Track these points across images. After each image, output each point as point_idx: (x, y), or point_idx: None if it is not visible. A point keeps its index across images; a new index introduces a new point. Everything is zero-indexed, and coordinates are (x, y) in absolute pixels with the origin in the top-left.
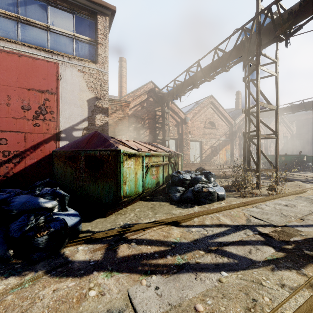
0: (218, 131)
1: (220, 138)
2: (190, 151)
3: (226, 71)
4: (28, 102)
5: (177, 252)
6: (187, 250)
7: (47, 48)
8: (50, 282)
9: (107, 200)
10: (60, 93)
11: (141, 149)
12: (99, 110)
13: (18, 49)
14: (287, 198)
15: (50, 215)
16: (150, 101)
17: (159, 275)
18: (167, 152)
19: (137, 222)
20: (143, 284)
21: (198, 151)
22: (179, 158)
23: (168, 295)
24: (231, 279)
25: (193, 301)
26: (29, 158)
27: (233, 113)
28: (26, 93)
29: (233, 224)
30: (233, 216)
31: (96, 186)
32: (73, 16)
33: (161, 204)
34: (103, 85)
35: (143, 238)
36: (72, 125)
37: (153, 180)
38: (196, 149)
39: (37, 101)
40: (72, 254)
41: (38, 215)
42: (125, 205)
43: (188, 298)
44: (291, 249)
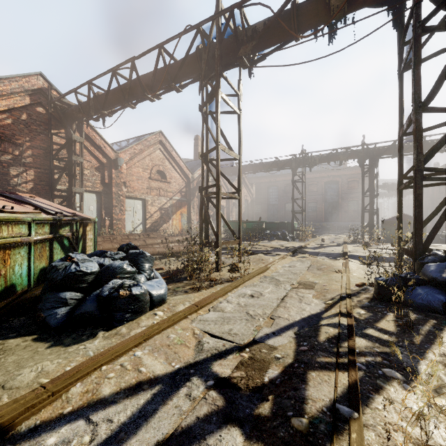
0: (170, 186)
1: (174, 196)
2: (127, 214)
3: (177, 90)
4: None
5: None
6: None
7: None
8: None
9: None
10: None
11: None
12: None
13: None
14: (252, 282)
15: None
16: (38, 113)
17: None
18: (51, 214)
19: None
20: None
21: (140, 214)
22: (87, 227)
23: None
24: None
25: None
26: None
27: (191, 163)
28: None
29: (168, 370)
30: (171, 346)
31: None
32: None
33: (5, 348)
34: None
35: None
36: None
37: None
38: (136, 212)
39: None
40: None
41: None
42: None
43: None
44: (271, 419)
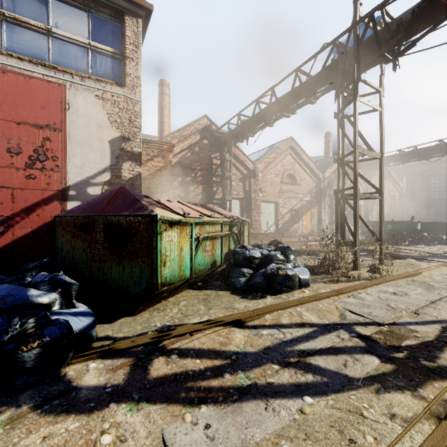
0: (300, 188)
1: (304, 197)
2: (262, 216)
3: (312, 102)
4: (17, 142)
5: (239, 367)
6: (254, 364)
7: (47, 61)
8: (40, 424)
9: (138, 290)
10: (68, 129)
11: (189, 214)
12: (127, 155)
13: (2, 61)
14: (396, 283)
15: (45, 315)
16: (204, 144)
17: (212, 405)
18: (227, 218)
19: (182, 323)
20: (187, 421)
21: (273, 216)
22: (245, 227)
23: (225, 437)
24: (318, 407)
25: (262, 445)
26: (18, 226)
27: (321, 162)
28: (14, 128)
29: (320, 322)
30: (320, 310)
31: (121, 268)
32: (88, 15)
33: (218, 294)
34: (133, 120)
35: (189, 348)
36: (86, 177)
37: (206, 259)
38: (269, 214)
39: (32, 141)
40: (78, 375)
41: (26, 317)
42: (165, 296)
43: (254, 441)
44: (403, 359)
